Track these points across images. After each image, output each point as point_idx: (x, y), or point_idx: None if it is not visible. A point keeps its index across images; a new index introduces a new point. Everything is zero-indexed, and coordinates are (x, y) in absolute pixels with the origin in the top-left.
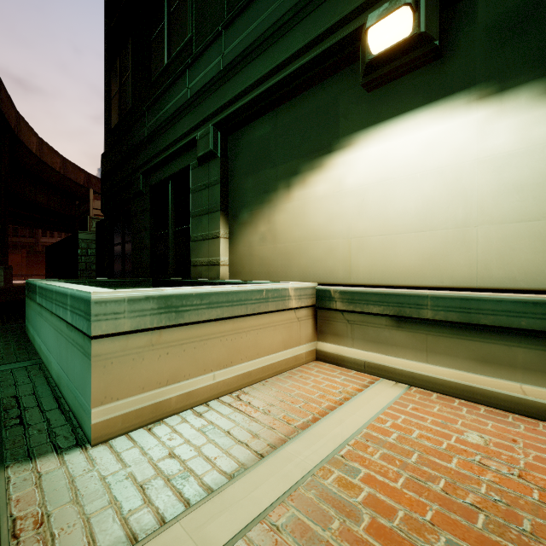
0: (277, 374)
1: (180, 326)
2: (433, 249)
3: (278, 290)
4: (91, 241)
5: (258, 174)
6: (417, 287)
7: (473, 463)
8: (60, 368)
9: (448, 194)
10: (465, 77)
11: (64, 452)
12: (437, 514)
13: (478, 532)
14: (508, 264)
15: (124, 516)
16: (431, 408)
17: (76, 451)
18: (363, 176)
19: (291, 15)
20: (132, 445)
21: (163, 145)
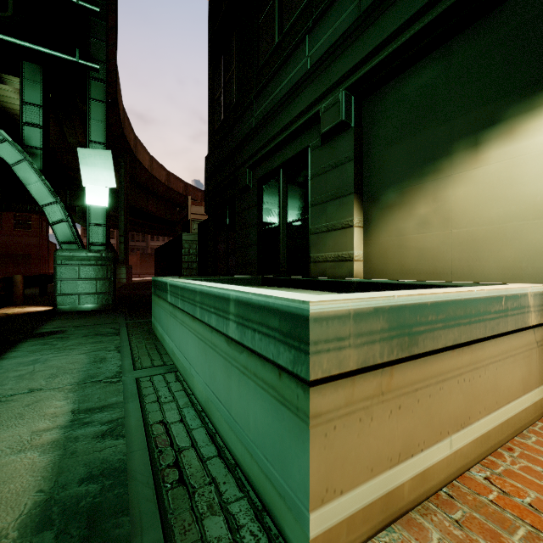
0: (516, 435)
1: (413, 359)
2: None
3: (517, 297)
4: (192, 242)
5: (413, 138)
6: None
7: None
8: (210, 393)
9: None
10: None
11: None
12: None
13: None
14: None
15: None
16: None
17: None
18: None
19: None
20: None
21: (274, 131)
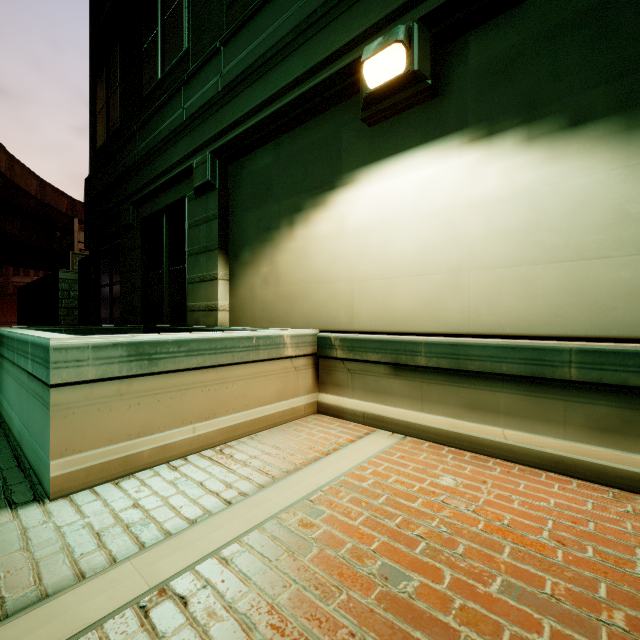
0: (270, 428)
1: (154, 375)
2: (430, 294)
3: (271, 337)
4: (74, 282)
5: (260, 209)
6: (415, 334)
7: (436, 502)
8: (21, 424)
9: (443, 237)
10: (458, 118)
11: (19, 507)
12: (382, 544)
13: (413, 556)
14: (496, 309)
15: (75, 559)
16: (417, 456)
17: (32, 506)
18: (365, 215)
19: (291, 38)
20: (95, 498)
21: (156, 172)
